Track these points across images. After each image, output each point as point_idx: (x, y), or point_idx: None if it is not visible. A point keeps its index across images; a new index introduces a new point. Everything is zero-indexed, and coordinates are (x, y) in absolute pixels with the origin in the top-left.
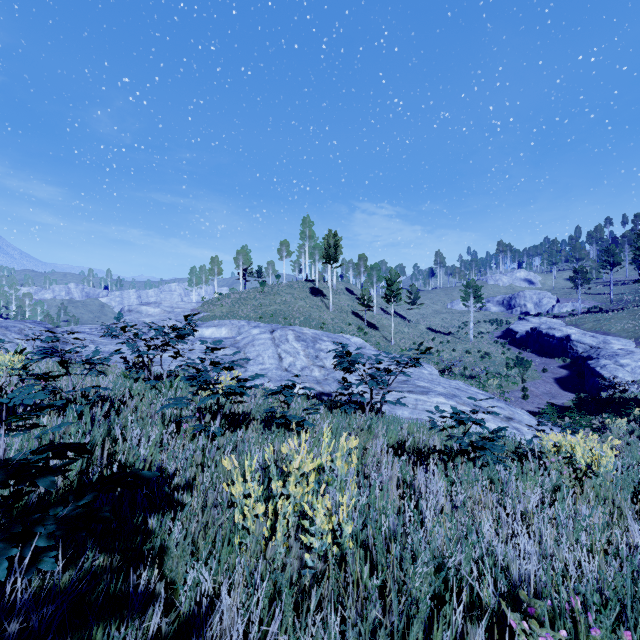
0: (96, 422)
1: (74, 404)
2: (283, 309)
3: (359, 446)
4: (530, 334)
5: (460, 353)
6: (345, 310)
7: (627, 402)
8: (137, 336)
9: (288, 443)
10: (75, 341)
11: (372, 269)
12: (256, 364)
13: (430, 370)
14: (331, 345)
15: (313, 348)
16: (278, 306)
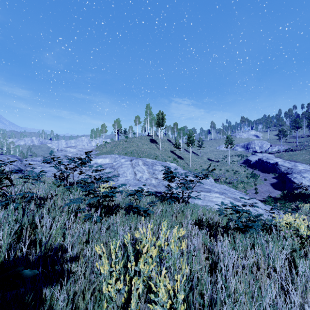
0: (25, 214)
1: (14, 202)
2: (137, 149)
3: (177, 222)
4: (258, 162)
5: (223, 171)
6: (167, 150)
7: (308, 195)
8: (60, 163)
9: (139, 222)
10: (32, 165)
11: (180, 130)
12: (123, 177)
13: (210, 179)
14: (161, 167)
15: (152, 169)
16: (134, 148)
